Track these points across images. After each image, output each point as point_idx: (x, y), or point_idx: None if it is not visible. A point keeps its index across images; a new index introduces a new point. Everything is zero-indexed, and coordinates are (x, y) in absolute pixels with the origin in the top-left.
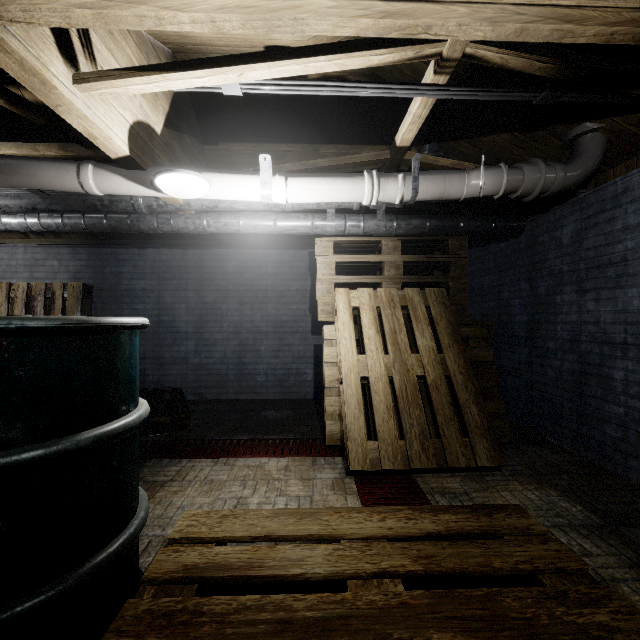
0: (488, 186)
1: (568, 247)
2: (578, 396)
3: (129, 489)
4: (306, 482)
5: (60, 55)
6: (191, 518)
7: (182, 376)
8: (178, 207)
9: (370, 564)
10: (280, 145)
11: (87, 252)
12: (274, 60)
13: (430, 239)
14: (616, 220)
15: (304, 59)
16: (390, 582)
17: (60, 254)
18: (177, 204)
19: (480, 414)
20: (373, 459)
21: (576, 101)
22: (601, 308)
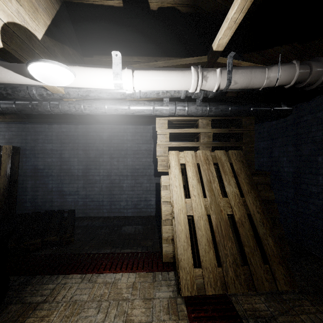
0: (283, 77)
1: None
2: None
3: None
4: (147, 303)
5: None
6: None
7: (75, 202)
8: (61, 95)
9: None
10: (133, 57)
11: (16, 126)
12: None
13: (230, 118)
14: None
15: None
16: None
17: None
18: (60, 93)
19: (275, 245)
20: (198, 284)
21: None
22: None
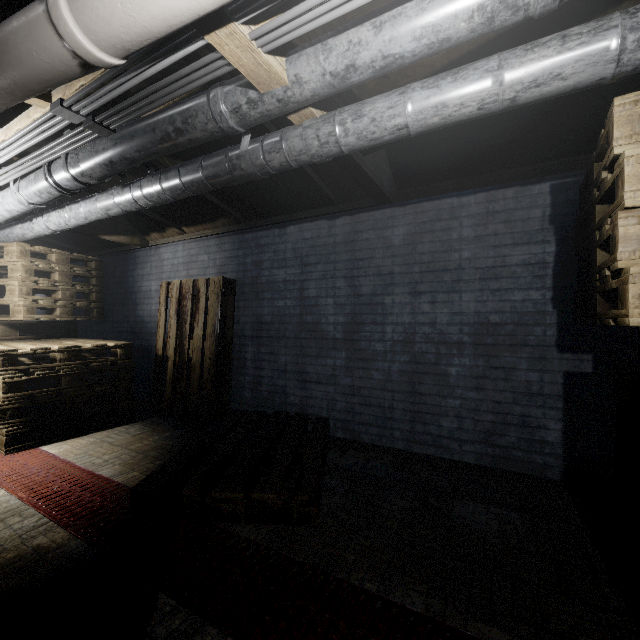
0: None
1: None
2: None
3: None
4: None
5: None
6: None
7: (329, 401)
8: (281, 95)
9: None
10: None
11: (231, 241)
12: None
13: None
14: None
15: None
16: None
17: (209, 247)
18: (278, 88)
19: None
20: None
21: None
22: None
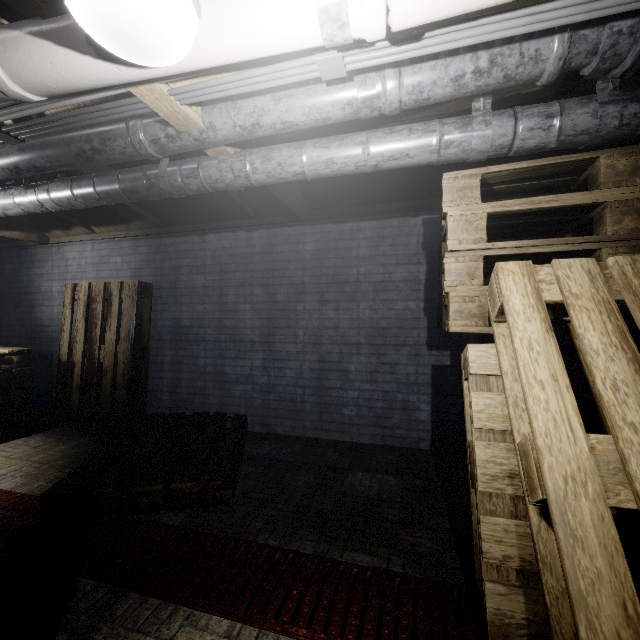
0: None
1: None
2: None
3: None
4: None
5: None
6: None
7: (247, 399)
8: (197, 136)
9: None
10: None
11: (147, 244)
12: None
13: None
14: None
15: None
16: None
17: (122, 249)
18: (194, 130)
19: None
20: None
21: None
22: None
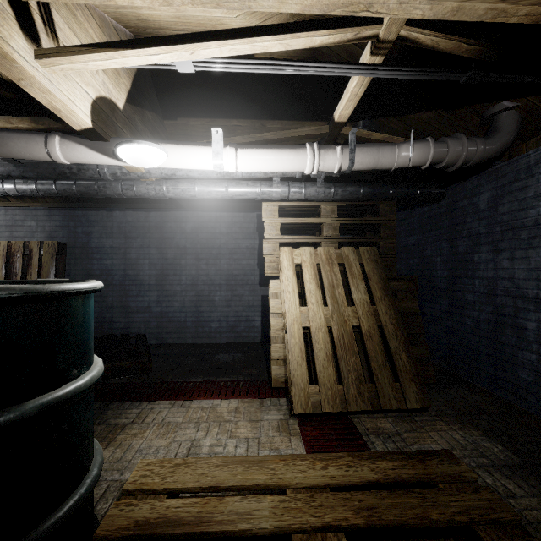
0: (416, 157)
1: (485, 212)
2: (494, 343)
3: (81, 449)
4: (254, 424)
5: (21, 31)
6: (145, 468)
7: (146, 323)
8: (140, 175)
9: (314, 517)
10: (231, 120)
11: (61, 214)
12: (224, 39)
13: (363, 204)
14: (529, 188)
15: (252, 38)
16: (334, 536)
17: (37, 216)
18: (139, 172)
19: (409, 360)
20: (314, 402)
21: (498, 81)
22: (515, 266)
